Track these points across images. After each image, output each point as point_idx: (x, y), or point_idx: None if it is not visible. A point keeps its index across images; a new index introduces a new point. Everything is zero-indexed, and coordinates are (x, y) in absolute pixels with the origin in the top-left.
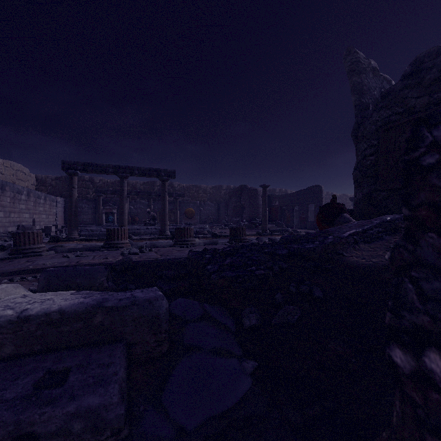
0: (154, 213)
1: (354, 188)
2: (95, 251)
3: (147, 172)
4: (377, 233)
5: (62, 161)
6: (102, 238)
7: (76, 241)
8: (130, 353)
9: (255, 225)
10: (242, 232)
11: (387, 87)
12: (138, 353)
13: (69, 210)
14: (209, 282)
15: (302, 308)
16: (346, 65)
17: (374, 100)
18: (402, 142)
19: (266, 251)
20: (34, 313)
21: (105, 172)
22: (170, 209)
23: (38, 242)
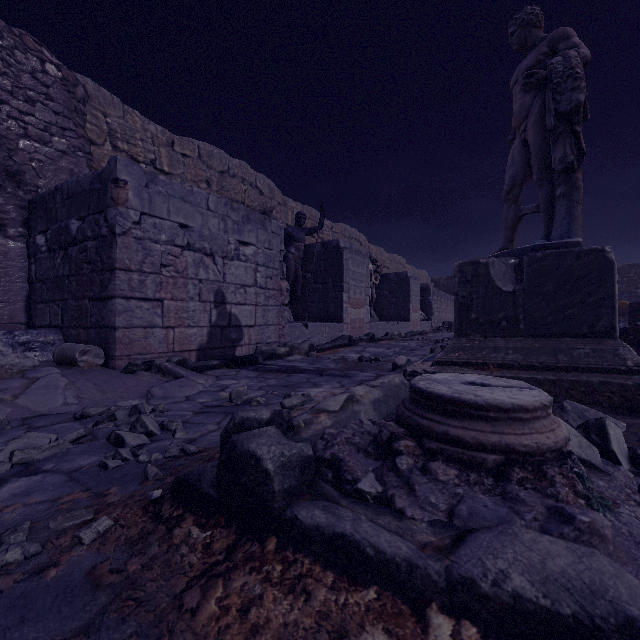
0: None
1: None
2: None
3: None
4: None
5: None
6: None
7: None
8: None
9: None
10: None
11: None
12: None
13: None
14: None
15: None
16: None
17: None
18: None
19: None
20: None
21: None
22: None
23: None
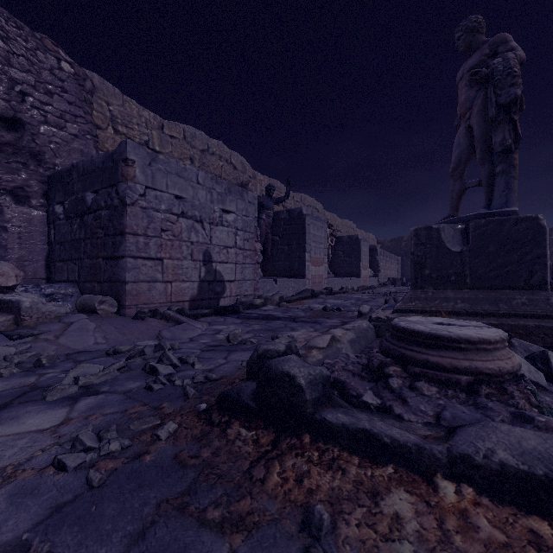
0: None
1: None
2: None
3: None
4: None
5: None
6: None
7: None
8: None
9: None
10: None
11: None
12: None
13: None
14: None
15: None
16: None
17: None
18: None
19: None
20: None
21: None
22: None
23: None
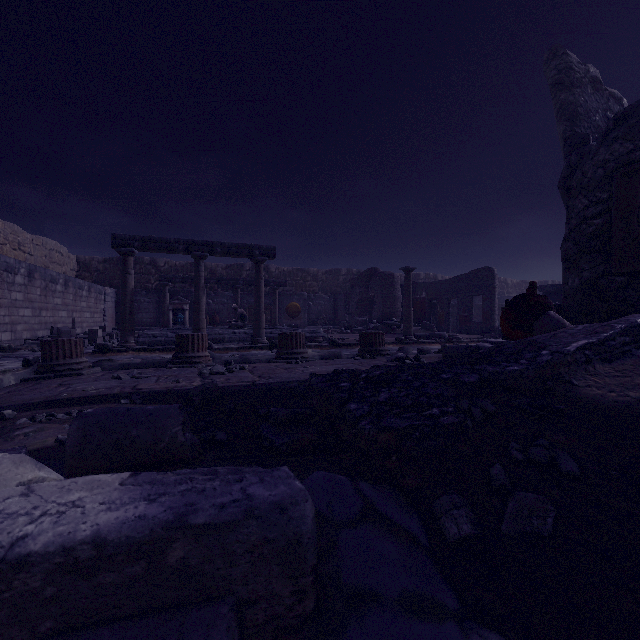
0: (243, 311)
1: (564, 271)
2: (160, 369)
3: (234, 250)
4: (622, 345)
5: (112, 235)
6: (169, 347)
7: (132, 352)
8: (243, 624)
9: (391, 328)
10: (379, 340)
11: (615, 109)
12: (258, 621)
13: (122, 306)
14: (355, 434)
15: (546, 496)
16: (548, 74)
17: (595, 129)
18: None
19: (444, 377)
20: (40, 547)
21: (173, 250)
22: (265, 303)
23: (77, 354)
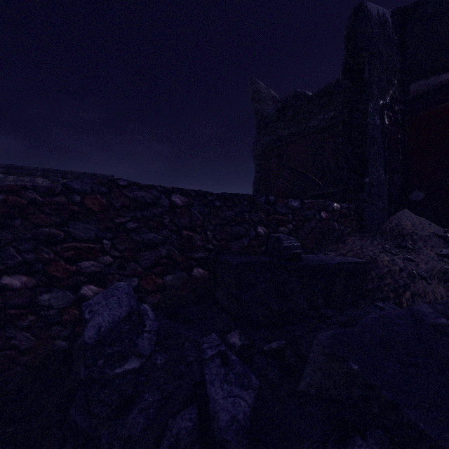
0: None
1: None
2: None
3: (82, 177)
4: None
5: None
6: None
7: None
8: None
9: None
10: None
11: None
12: None
13: None
14: None
15: None
16: (249, 92)
17: None
18: (272, 164)
19: None
20: None
21: (32, 175)
22: None
23: None
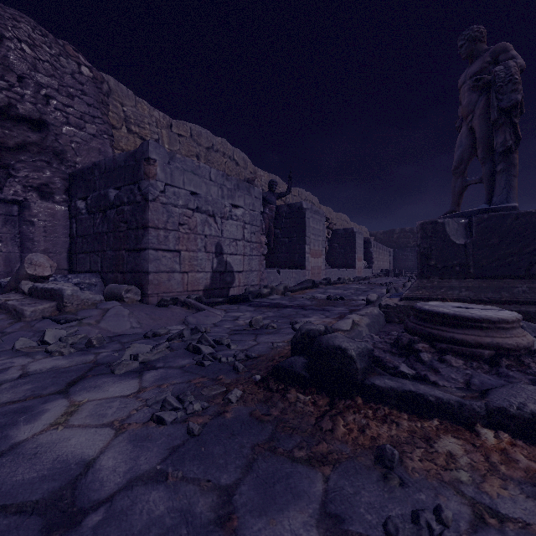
0: None
1: None
2: None
3: None
4: None
5: None
6: None
7: None
8: None
9: None
10: None
11: None
12: None
13: None
14: None
15: None
16: None
17: None
18: None
19: None
20: None
21: None
22: None
23: None
